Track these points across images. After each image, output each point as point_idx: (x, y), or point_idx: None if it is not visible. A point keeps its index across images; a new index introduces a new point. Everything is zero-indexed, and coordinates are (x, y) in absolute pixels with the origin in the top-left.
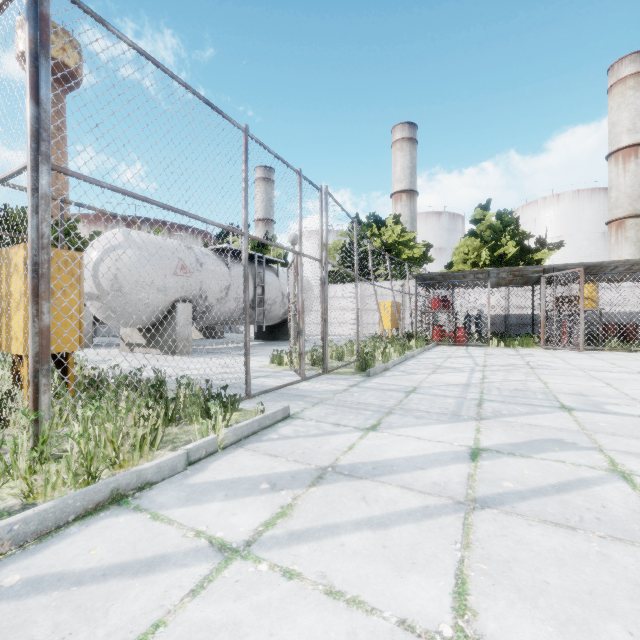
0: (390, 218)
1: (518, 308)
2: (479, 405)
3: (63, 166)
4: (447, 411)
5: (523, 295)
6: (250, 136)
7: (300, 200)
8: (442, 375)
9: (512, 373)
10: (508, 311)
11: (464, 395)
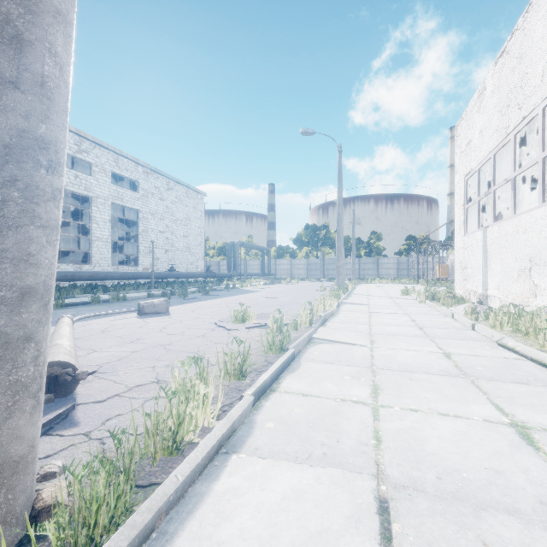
0: None
1: None
2: None
3: None
4: None
5: None
6: None
7: None
8: None
9: None
10: None
11: None
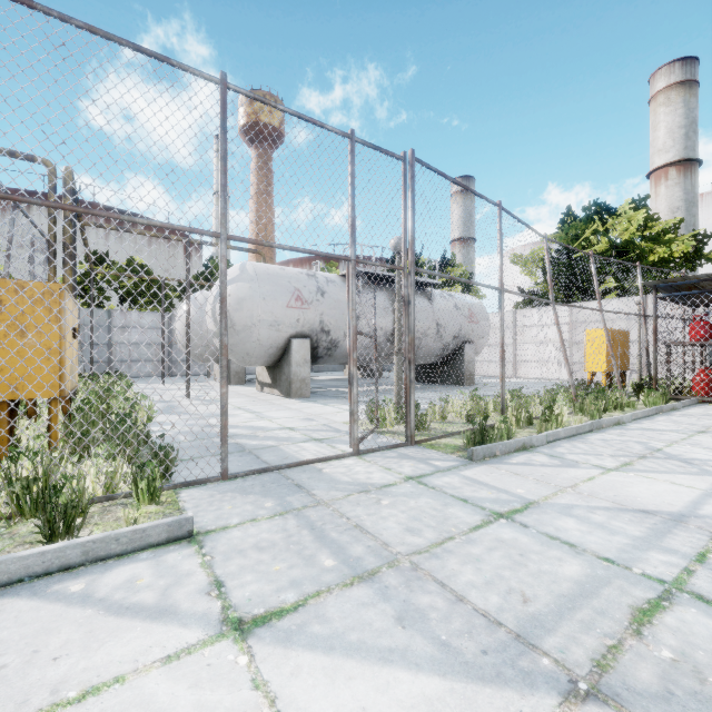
0: (625, 203)
1: None
2: (644, 613)
3: (270, 218)
4: (514, 613)
5: None
6: (233, 89)
7: (351, 177)
8: (636, 477)
9: None
10: None
11: (632, 556)
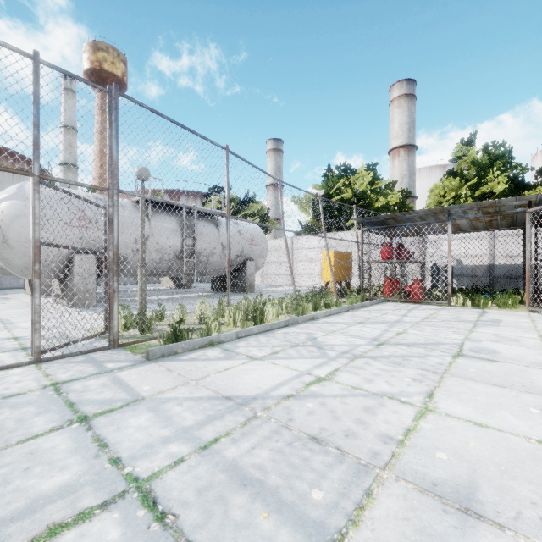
0: (362, 166)
1: (507, 257)
2: (50, 533)
3: None
4: None
5: (510, 240)
6: None
7: (33, 96)
8: (265, 364)
9: (399, 368)
10: (493, 261)
11: (147, 451)
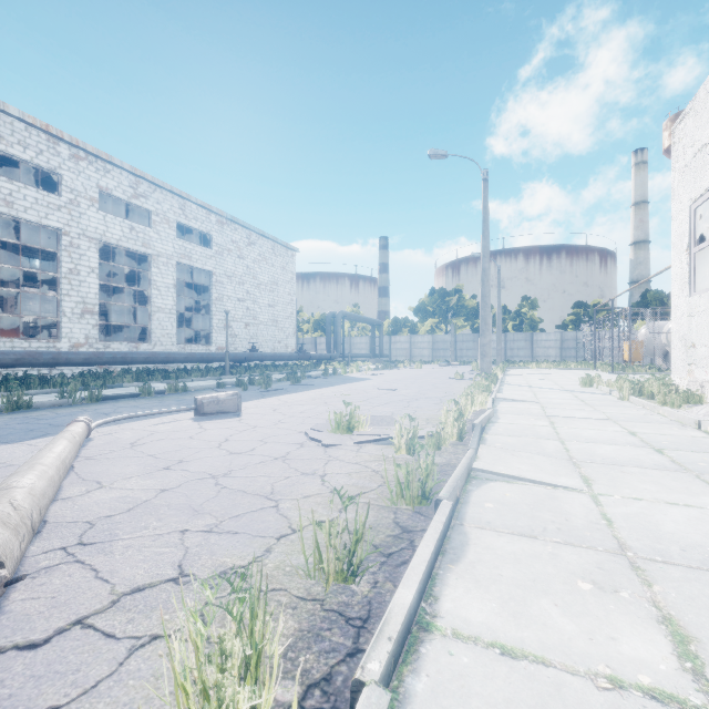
0: None
1: None
2: None
3: None
4: None
5: None
6: None
7: None
8: None
9: None
10: None
11: None
